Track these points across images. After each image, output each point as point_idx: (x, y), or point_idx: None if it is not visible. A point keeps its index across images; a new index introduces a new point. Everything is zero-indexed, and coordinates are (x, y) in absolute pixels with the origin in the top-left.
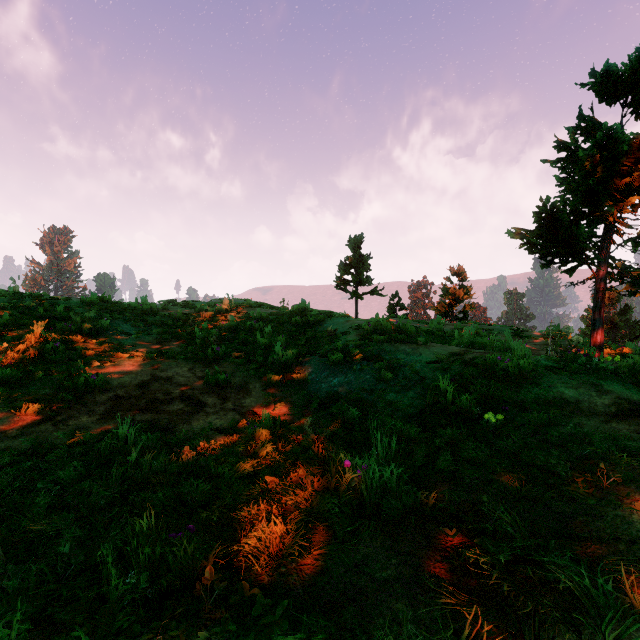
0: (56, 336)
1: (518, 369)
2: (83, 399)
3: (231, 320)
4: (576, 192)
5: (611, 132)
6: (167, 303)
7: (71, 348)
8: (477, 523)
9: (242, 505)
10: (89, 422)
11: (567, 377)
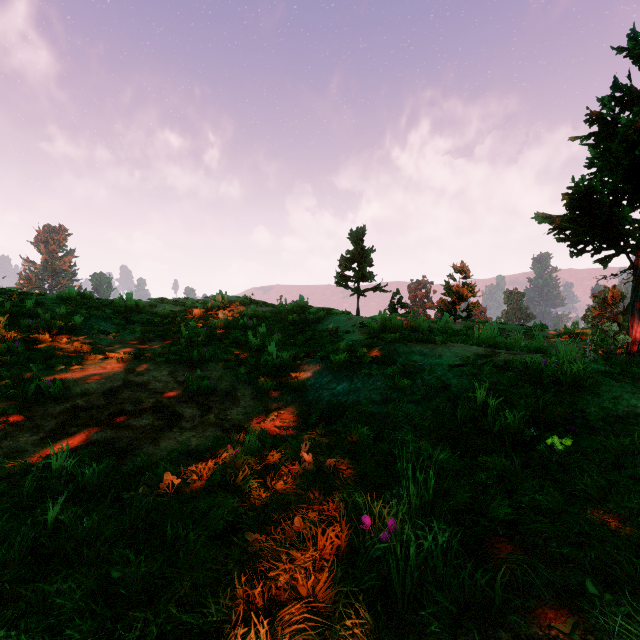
0: (17, 335)
1: (571, 375)
2: (31, 411)
3: (222, 318)
4: (614, 169)
5: None
6: (156, 300)
7: (34, 348)
8: (584, 636)
9: (203, 596)
10: (28, 443)
11: (631, 385)
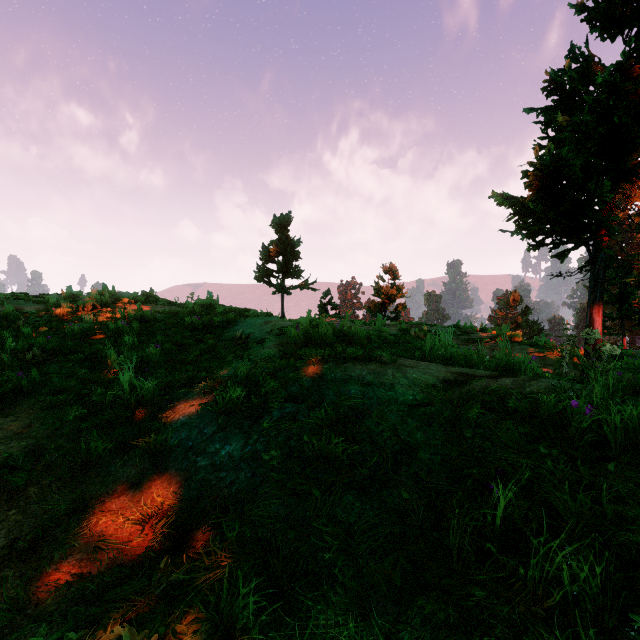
0: None
1: (622, 430)
2: None
3: (87, 320)
4: (580, 144)
5: (635, 56)
6: (7, 296)
7: None
8: None
9: None
10: None
11: None
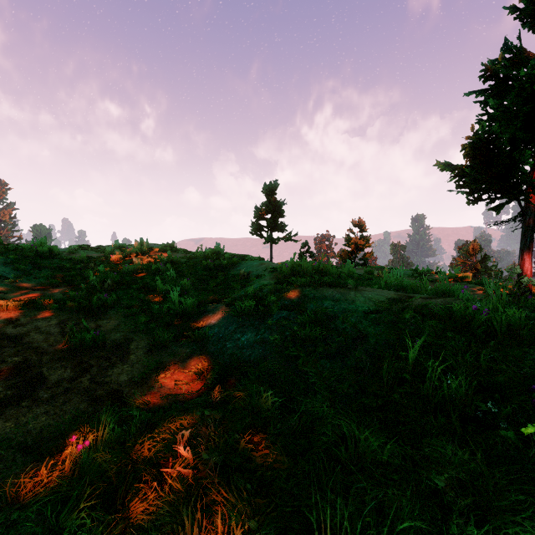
0: None
1: (506, 324)
2: None
3: (136, 263)
4: (510, 121)
5: None
6: (77, 247)
7: None
8: None
9: None
10: None
11: None
